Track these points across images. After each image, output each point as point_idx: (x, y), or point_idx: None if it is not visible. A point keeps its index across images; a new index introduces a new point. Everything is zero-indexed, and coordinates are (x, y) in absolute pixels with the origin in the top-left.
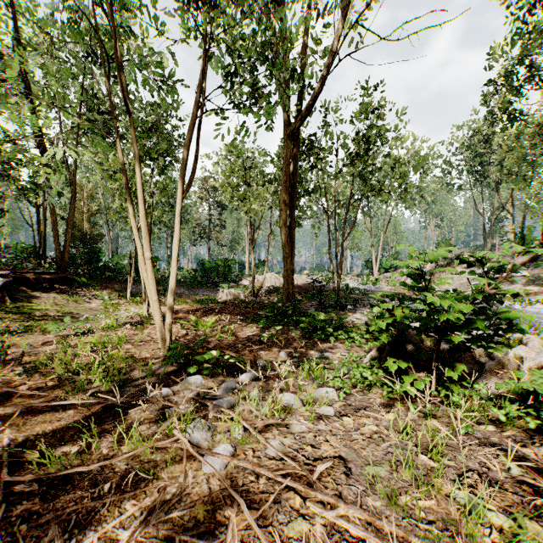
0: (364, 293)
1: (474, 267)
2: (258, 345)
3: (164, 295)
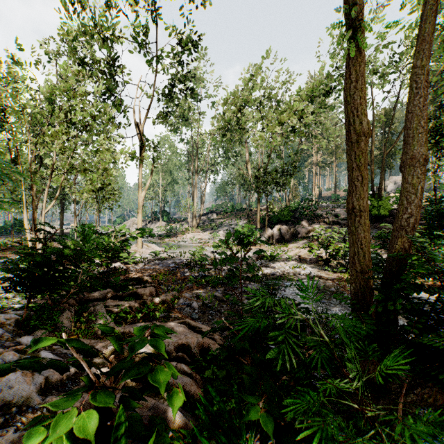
0: None
1: None
2: None
3: None
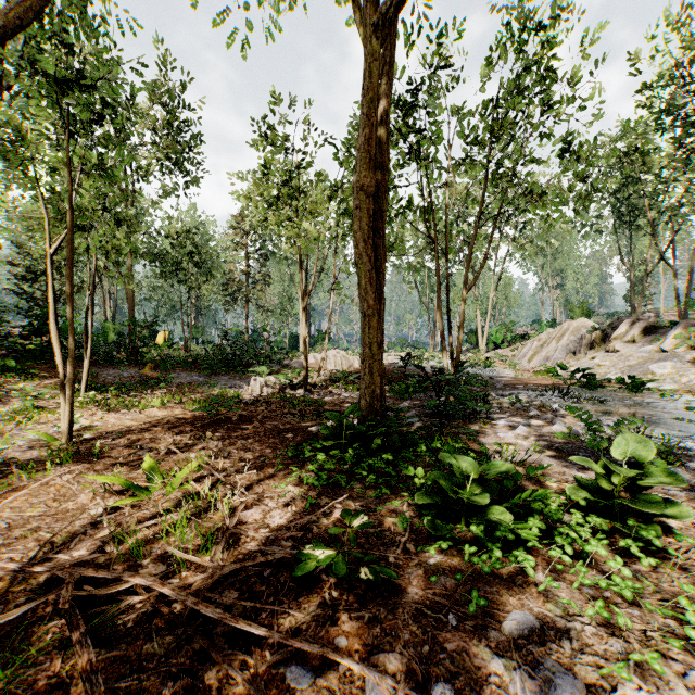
0: (485, 381)
1: (642, 341)
2: (289, 594)
3: (157, 387)
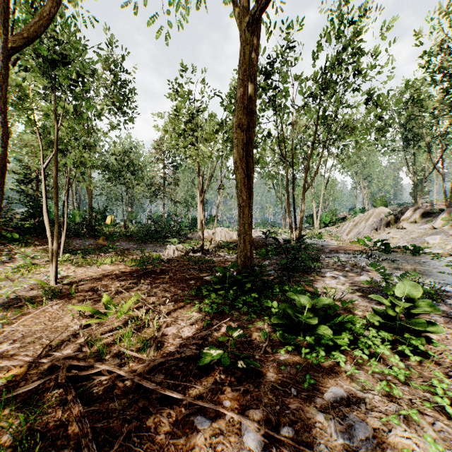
0: (318, 248)
1: (421, 222)
2: (195, 376)
3: (108, 251)
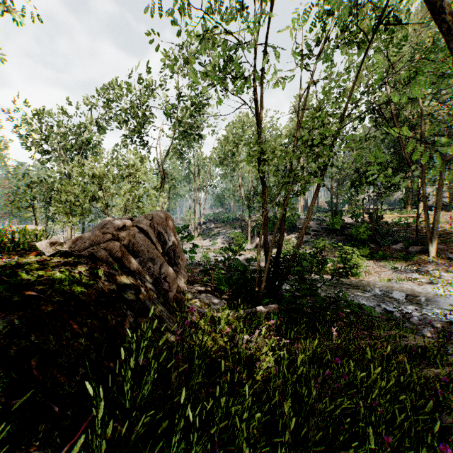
0: None
1: None
2: None
3: None
